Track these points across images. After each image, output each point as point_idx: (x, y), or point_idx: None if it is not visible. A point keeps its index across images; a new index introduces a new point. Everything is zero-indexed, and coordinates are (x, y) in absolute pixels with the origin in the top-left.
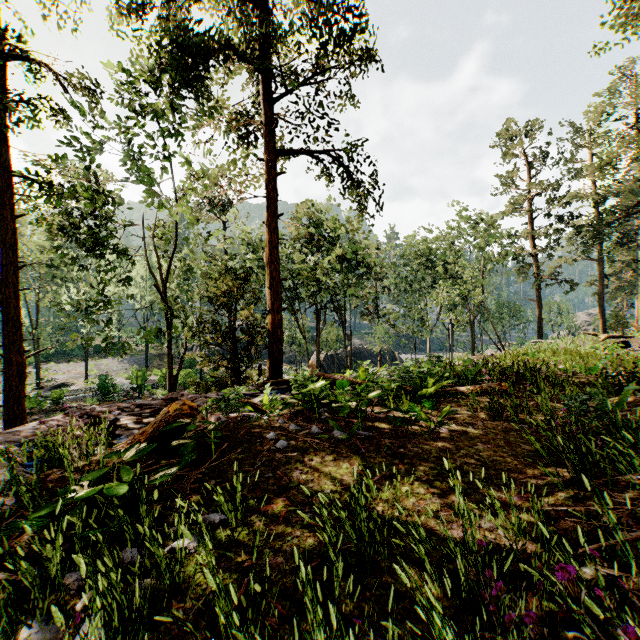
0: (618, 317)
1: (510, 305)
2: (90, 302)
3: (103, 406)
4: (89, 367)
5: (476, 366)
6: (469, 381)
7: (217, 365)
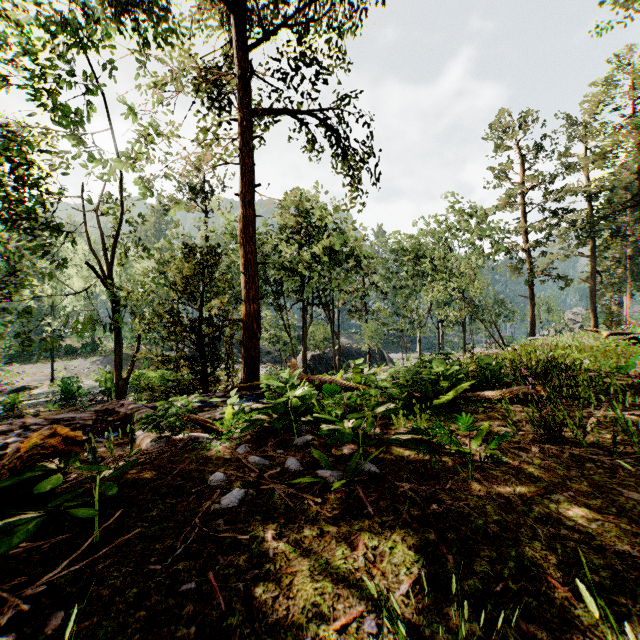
0: (612, 314)
1: (501, 303)
2: (56, 298)
3: (3, 423)
4: (57, 369)
5: (498, 365)
6: (489, 384)
7: (177, 365)
